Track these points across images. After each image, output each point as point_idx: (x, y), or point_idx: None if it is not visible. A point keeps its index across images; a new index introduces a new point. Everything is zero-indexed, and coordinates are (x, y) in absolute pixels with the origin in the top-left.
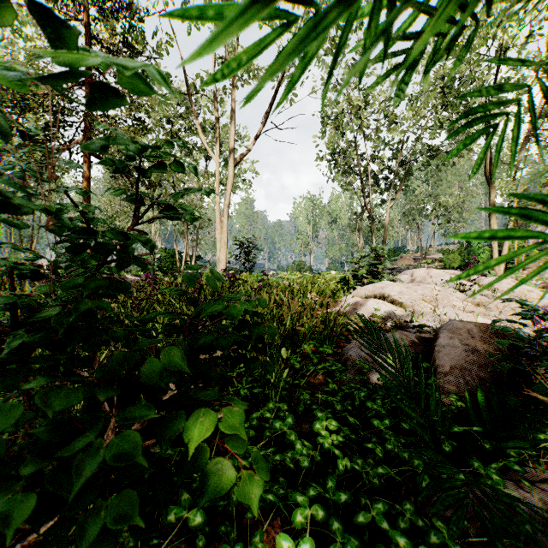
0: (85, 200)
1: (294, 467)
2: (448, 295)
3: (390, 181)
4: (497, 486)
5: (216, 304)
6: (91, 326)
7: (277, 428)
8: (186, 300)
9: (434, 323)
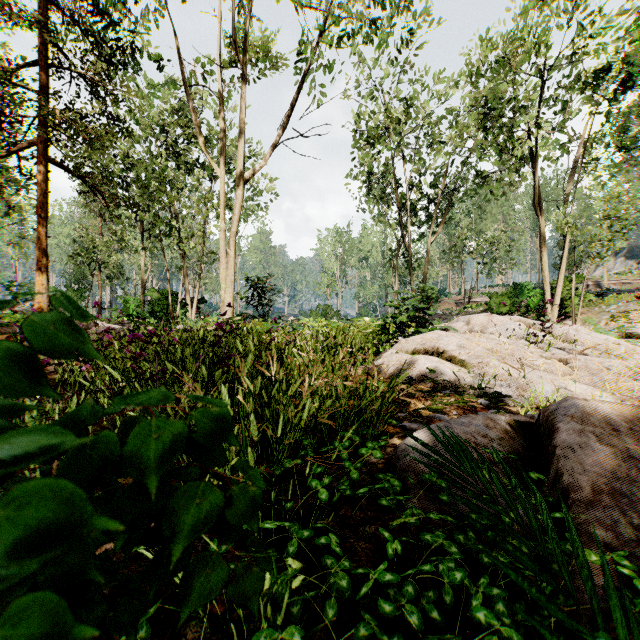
0: (40, 222)
1: None
2: (520, 350)
3: (429, 213)
4: None
5: None
6: None
7: None
8: None
9: (510, 389)
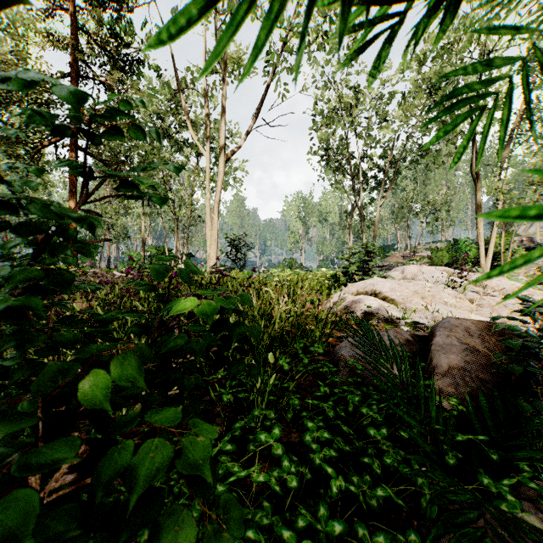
0: (71, 196)
1: (280, 491)
2: (439, 292)
3: (379, 180)
4: (514, 510)
5: (186, 301)
6: (20, 329)
7: (262, 441)
8: (154, 297)
9: (426, 320)
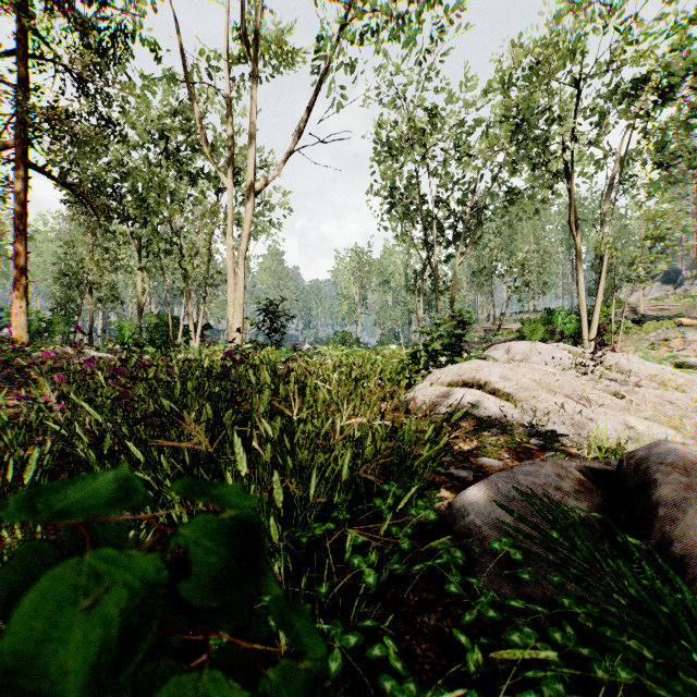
0: (18, 236)
1: None
2: (570, 381)
3: (457, 232)
4: None
5: None
6: None
7: None
8: None
9: (564, 427)
